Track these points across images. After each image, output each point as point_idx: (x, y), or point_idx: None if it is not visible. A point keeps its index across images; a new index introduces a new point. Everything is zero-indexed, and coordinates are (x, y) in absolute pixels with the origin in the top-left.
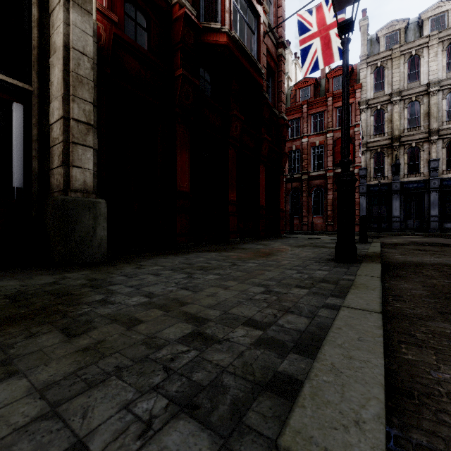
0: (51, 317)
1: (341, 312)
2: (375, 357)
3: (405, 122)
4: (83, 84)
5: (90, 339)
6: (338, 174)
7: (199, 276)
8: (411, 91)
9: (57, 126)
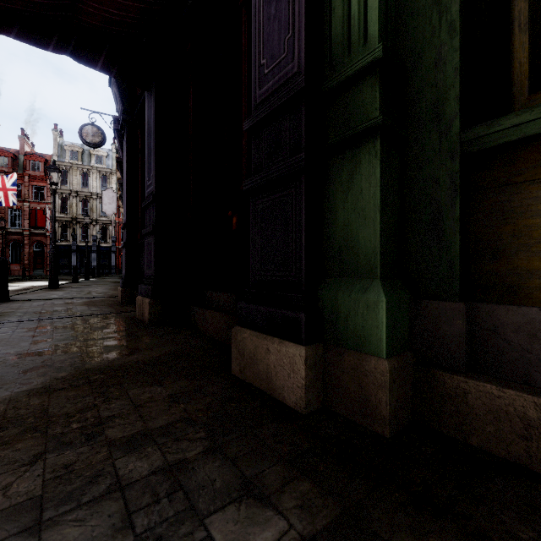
0: None
1: None
2: None
3: (81, 210)
4: None
5: None
6: (34, 234)
7: None
8: (83, 193)
9: None
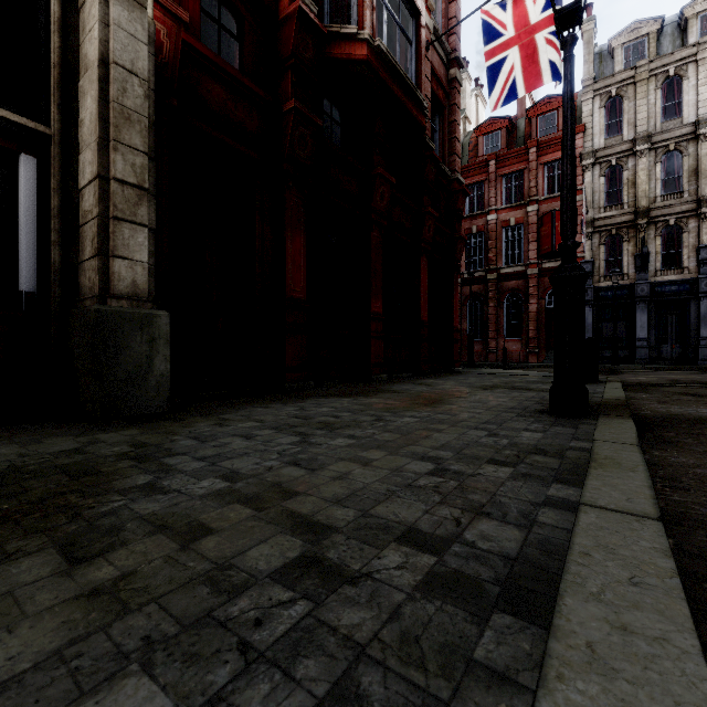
0: (50, 519)
1: (582, 517)
2: (677, 629)
3: (658, 185)
4: (132, 123)
5: (109, 568)
6: (546, 271)
7: (319, 440)
8: (667, 135)
9: (90, 191)
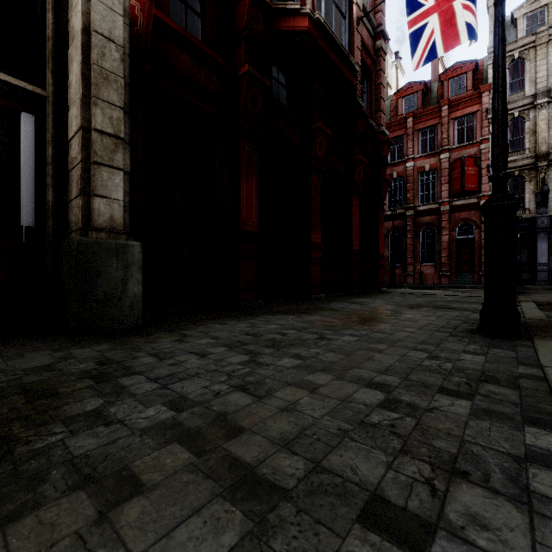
0: None
1: None
2: None
3: None
4: (109, 82)
5: None
6: (457, 207)
7: (267, 360)
8: None
9: (75, 141)
